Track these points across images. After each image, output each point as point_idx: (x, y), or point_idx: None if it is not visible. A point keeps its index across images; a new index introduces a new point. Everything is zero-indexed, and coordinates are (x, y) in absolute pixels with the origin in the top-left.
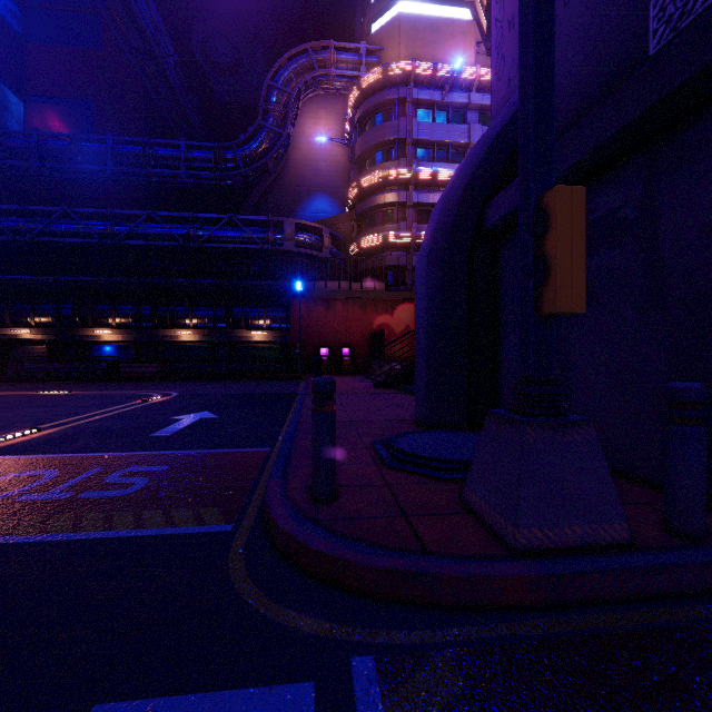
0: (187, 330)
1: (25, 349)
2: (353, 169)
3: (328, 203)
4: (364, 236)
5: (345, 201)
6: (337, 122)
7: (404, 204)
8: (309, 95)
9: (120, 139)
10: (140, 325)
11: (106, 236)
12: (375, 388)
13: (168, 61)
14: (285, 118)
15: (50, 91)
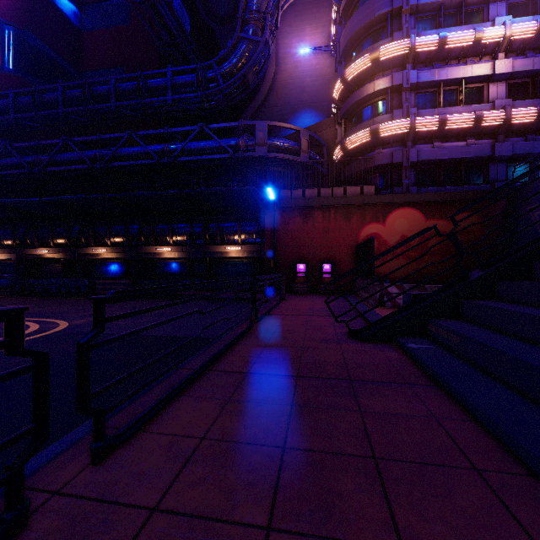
0: (167, 247)
1: (49, 266)
2: (337, 69)
3: (314, 117)
4: (349, 137)
5: (331, 114)
6: (323, 35)
7: (399, 88)
8: (290, 0)
9: (120, 77)
10: (131, 243)
11: (97, 161)
12: (351, 344)
13: (162, 2)
14: (264, 27)
15: (96, 66)
